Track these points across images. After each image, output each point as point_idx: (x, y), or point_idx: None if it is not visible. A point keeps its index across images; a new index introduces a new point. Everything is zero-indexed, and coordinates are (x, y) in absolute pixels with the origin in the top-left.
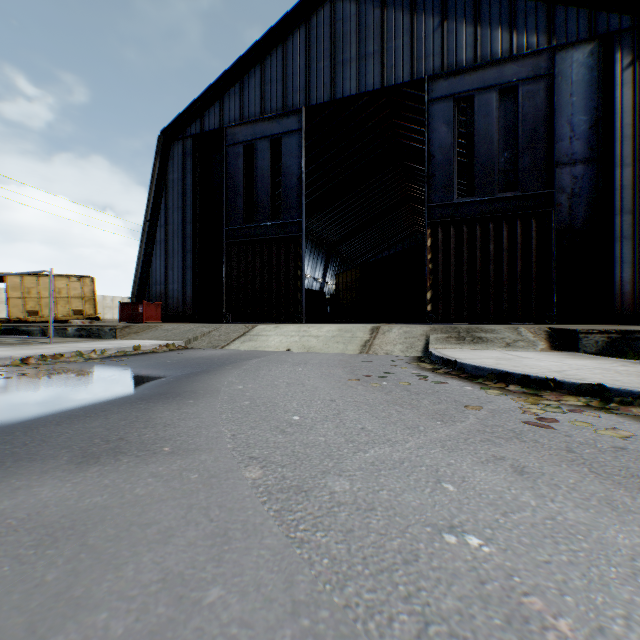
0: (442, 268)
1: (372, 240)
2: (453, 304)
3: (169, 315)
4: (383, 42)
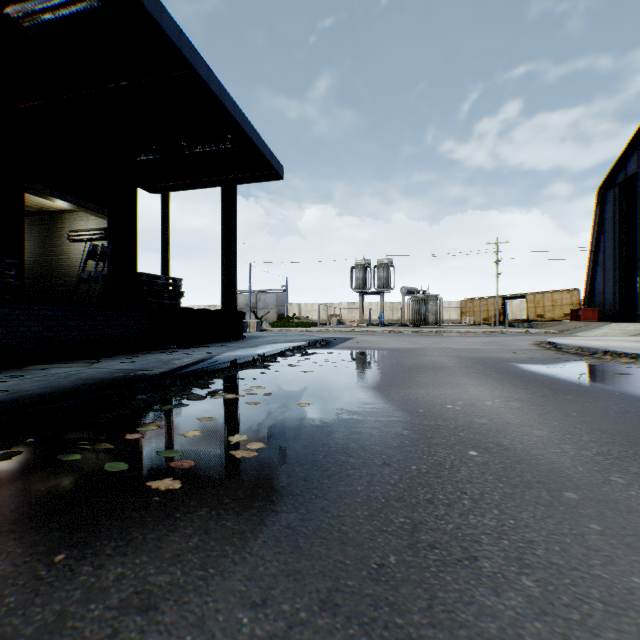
0: None
1: None
2: None
3: (604, 316)
4: None
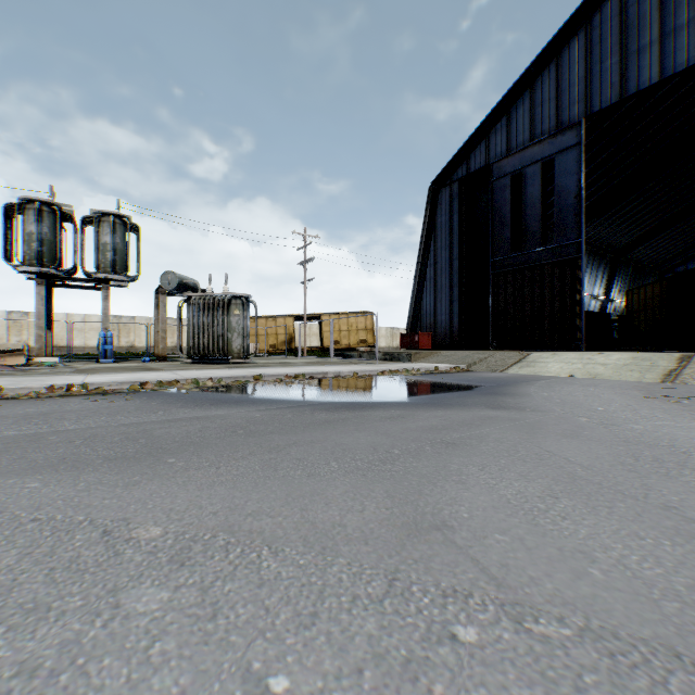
0: None
1: (691, 234)
2: None
3: (437, 343)
4: None
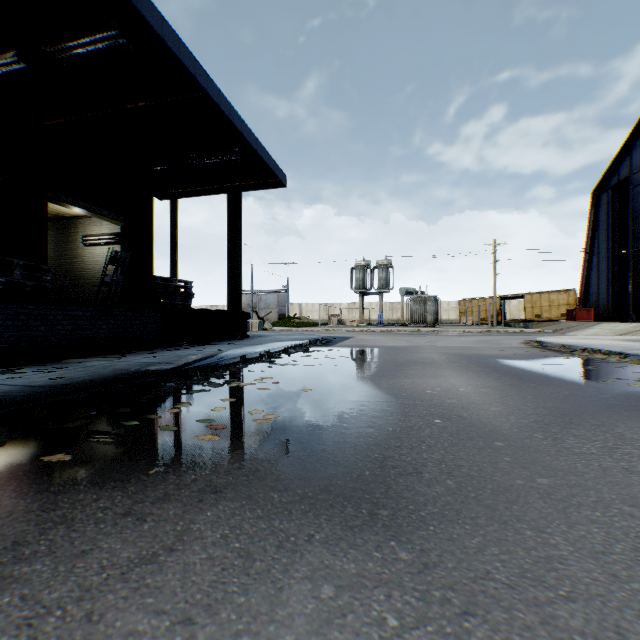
0: None
1: None
2: None
3: (598, 316)
4: None
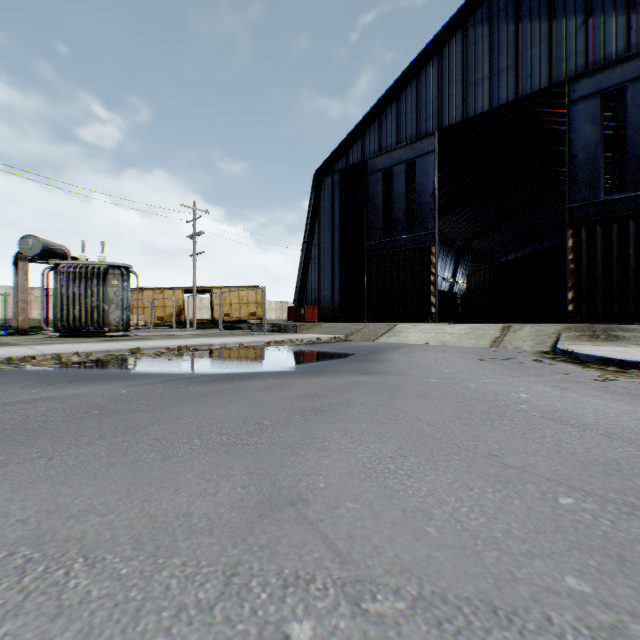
0: (585, 268)
1: (510, 233)
2: (598, 304)
3: (321, 316)
4: (517, 55)
